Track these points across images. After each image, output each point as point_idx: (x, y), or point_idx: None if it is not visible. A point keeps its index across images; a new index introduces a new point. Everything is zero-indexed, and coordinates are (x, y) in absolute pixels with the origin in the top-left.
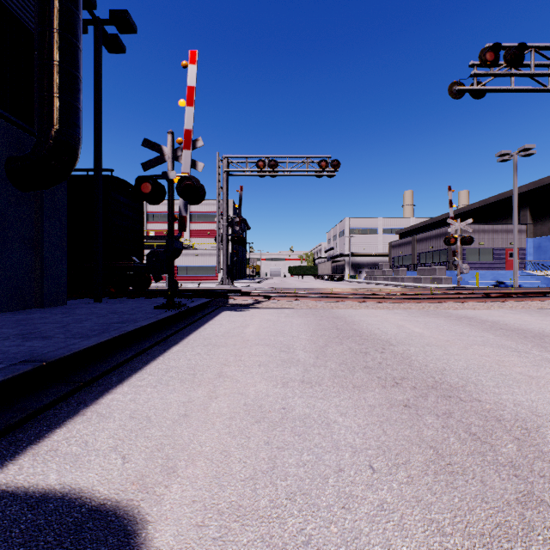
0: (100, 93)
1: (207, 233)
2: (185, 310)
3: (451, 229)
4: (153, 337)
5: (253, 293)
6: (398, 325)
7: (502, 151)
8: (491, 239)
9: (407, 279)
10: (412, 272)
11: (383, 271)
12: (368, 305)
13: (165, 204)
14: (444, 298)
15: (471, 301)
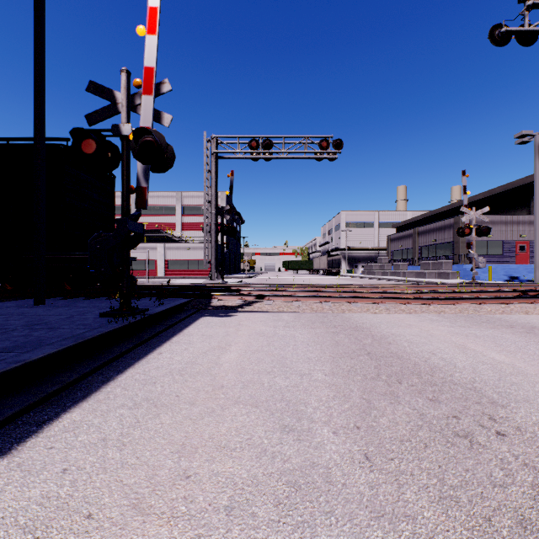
0: (43, 32)
1: (200, 226)
2: (141, 319)
3: (465, 219)
4: (47, 381)
5: (244, 291)
6: (456, 344)
7: (523, 131)
8: (500, 231)
9: (409, 274)
10: (413, 267)
11: (382, 266)
12: (388, 307)
13: (156, 196)
14: (482, 298)
15: (516, 301)
